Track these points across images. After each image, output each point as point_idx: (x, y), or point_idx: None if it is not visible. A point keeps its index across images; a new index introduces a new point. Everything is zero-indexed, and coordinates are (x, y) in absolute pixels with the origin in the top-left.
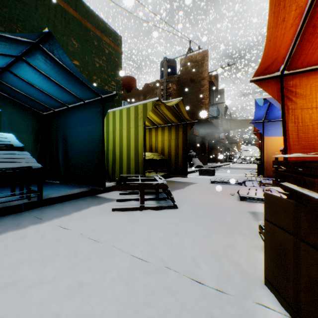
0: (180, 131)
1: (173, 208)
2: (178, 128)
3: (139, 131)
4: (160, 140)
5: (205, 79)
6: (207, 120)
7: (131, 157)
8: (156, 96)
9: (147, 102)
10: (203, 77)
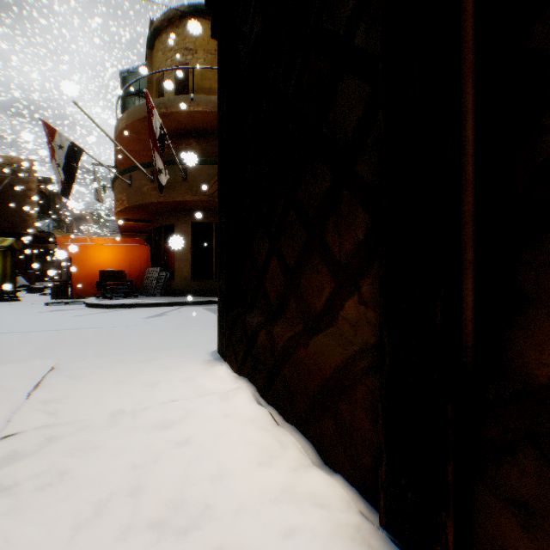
0: (11, 256)
1: (20, 301)
2: (8, 253)
3: None
4: None
5: (35, 191)
6: (37, 234)
7: None
8: None
9: None
10: (32, 188)
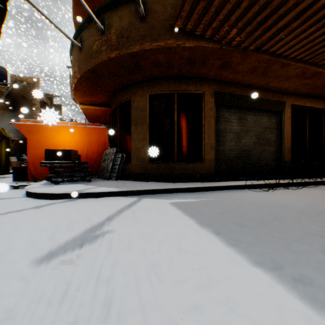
0: (5, 143)
1: None
2: (2, 141)
3: None
4: None
5: (37, 100)
6: None
7: None
8: None
9: None
10: (35, 98)
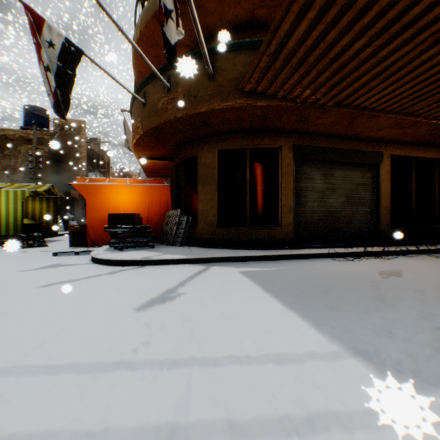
0: (52, 202)
1: (46, 246)
2: (50, 199)
3: (20, 207)
4: (32, 207)
5: (84, 147)
6: None
7: (12, 223)
8: (22, 153)
9: (26, 190)
10: (81, 145)
